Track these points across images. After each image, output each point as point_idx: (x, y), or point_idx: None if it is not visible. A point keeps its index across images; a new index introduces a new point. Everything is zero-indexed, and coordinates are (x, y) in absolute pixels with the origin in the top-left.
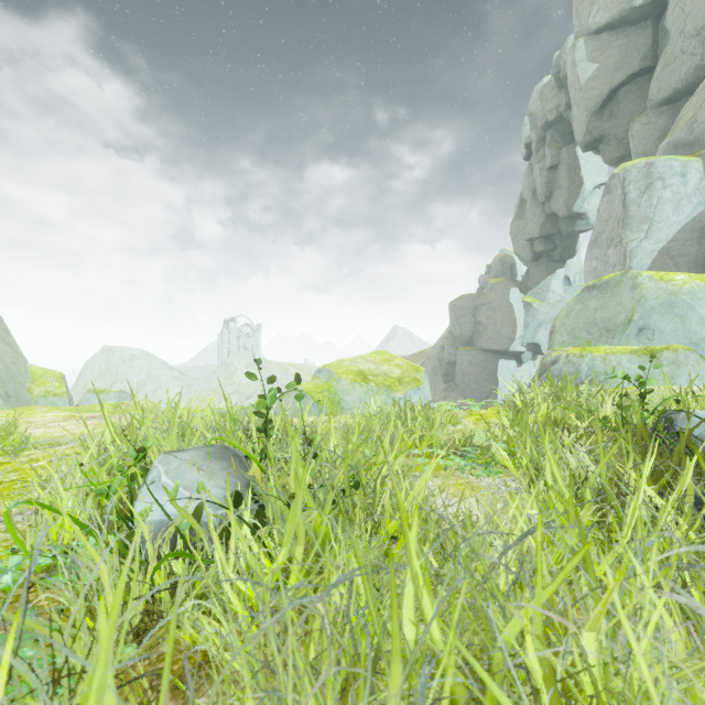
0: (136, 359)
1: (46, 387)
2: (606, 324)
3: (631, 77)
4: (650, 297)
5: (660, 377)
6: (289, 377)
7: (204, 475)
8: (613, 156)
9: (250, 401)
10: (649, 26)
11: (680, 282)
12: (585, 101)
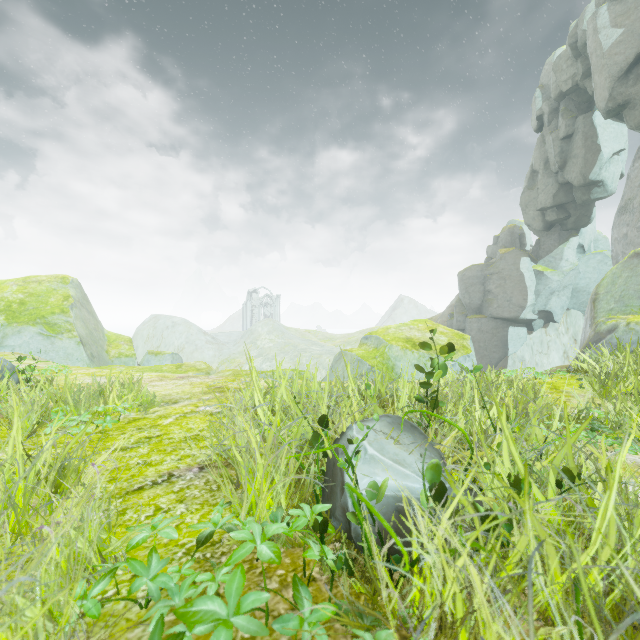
0: (176, 326)
1: (119, 349)
2: None
3: None
4: None
5: None
6: (305, 342)
7: (401, 447)
8: (639, 121)
9: (273, 363)
10: None
11: None
12: (608, 68)
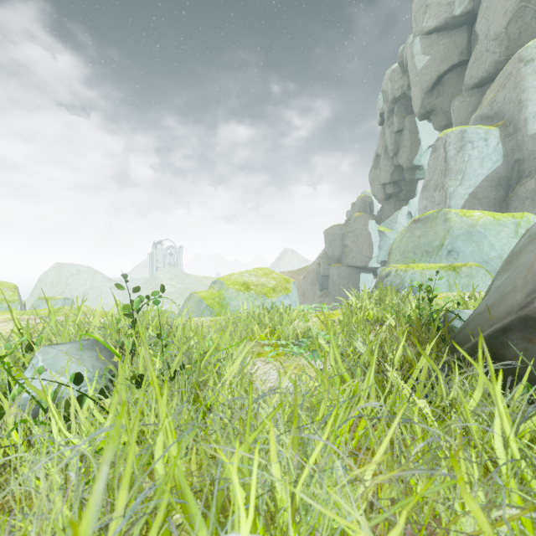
0: (81, 273)
1: (1, 295)
2: (426, 247)
3: (453, 67)
4: (456, 228)
5: (459, 286)
6: (203, 287)
7: (75, 362)
8: (440, 125)
9: (173, 305)
10: (465, 31)
11: (477, 217)
12: (420, 84)
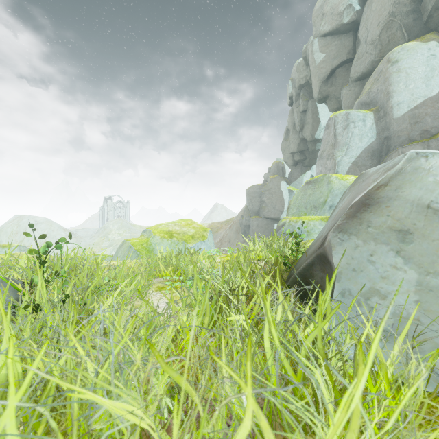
0: (39, 224)
1: None
2: (314, 203)
3: (342, 63)
4: (336, 189)
5: None
6: None
7: None
8: (333, 107)
9: None
10: (351, 36)
11: (351, 180)
12: (318, 75)
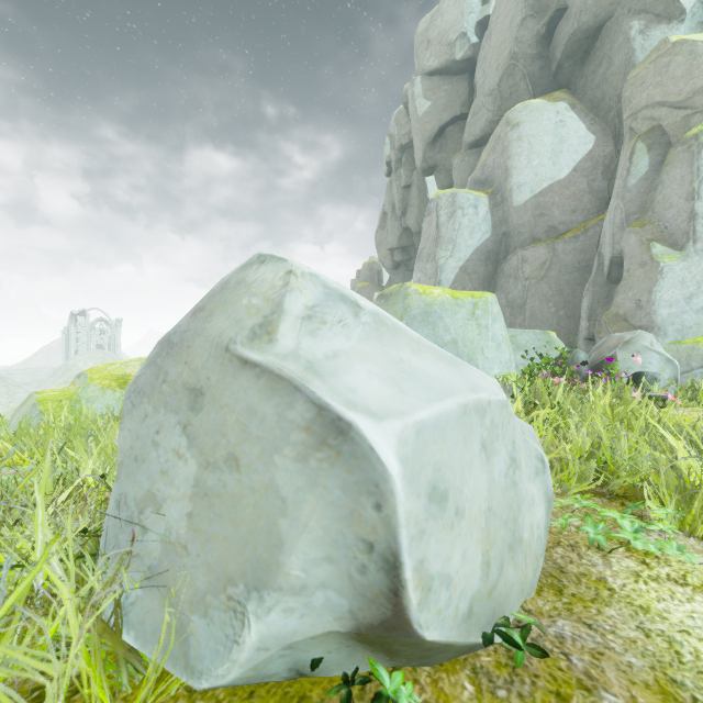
0: None
1: None
2: None
3: (455, 119)
4: (414, 307)
5: None
6: None
7: None
8: (443, 184)
9: None
10: (466, 80)
11: (436, 295)
12: (422, 132)
